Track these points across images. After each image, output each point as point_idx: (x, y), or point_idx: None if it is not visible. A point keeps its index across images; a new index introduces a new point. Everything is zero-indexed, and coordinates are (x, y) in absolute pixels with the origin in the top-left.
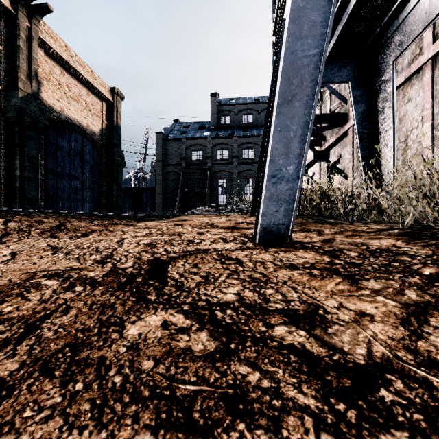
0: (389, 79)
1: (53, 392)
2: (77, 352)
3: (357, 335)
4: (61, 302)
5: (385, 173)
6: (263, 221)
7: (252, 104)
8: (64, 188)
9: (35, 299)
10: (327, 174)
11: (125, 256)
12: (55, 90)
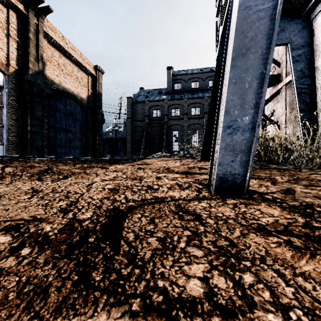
0: None
1: None
2: None
3: None
4: None
5: None
6: (219, 170)
7: (198, 74)
8: (61, 139)
9: None
10: (261, 125)
11: (87, 203)
12: (55, 69)
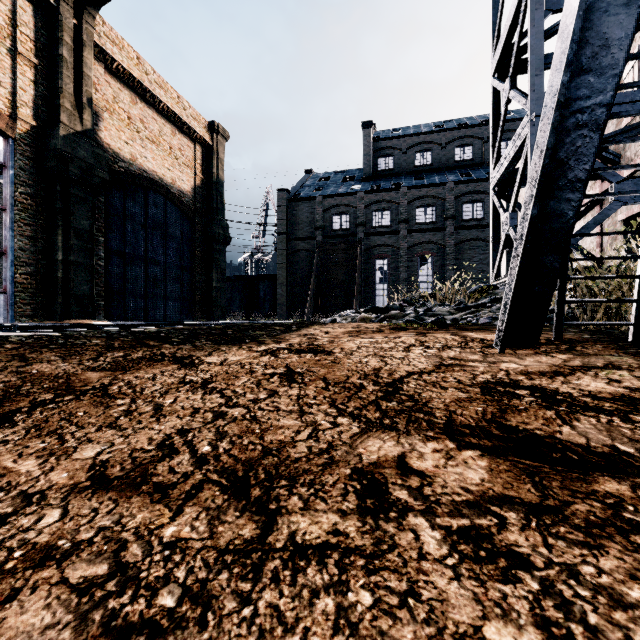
0: None
1: None
2: None
3: None
4: None
5: None
6: None
7: (431, 134)
8: (136, 279)
9: None
10: (624, 236)
11: None
12: (123, 128)
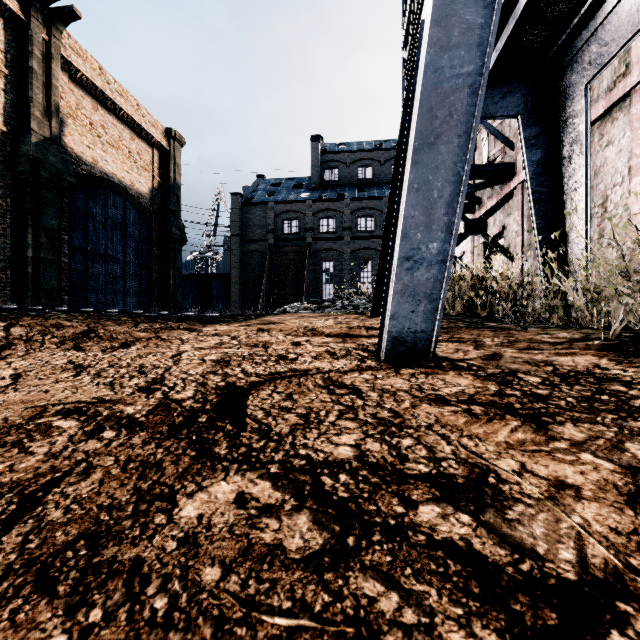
0: (580, 112)
1: (51, 626)
2: (98, 549)
3: (557, 523)
4: (79, 457)
5: (572, 253)
6: (392, 326)
7: (372, 151)
8: (97, 276)
9: (40, 452)
10: (483, 254)
11: (182, 380)
12: (85, 133)
